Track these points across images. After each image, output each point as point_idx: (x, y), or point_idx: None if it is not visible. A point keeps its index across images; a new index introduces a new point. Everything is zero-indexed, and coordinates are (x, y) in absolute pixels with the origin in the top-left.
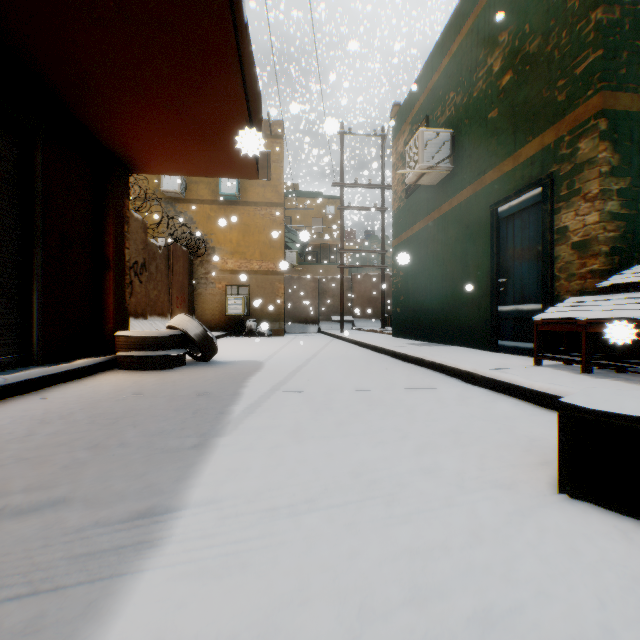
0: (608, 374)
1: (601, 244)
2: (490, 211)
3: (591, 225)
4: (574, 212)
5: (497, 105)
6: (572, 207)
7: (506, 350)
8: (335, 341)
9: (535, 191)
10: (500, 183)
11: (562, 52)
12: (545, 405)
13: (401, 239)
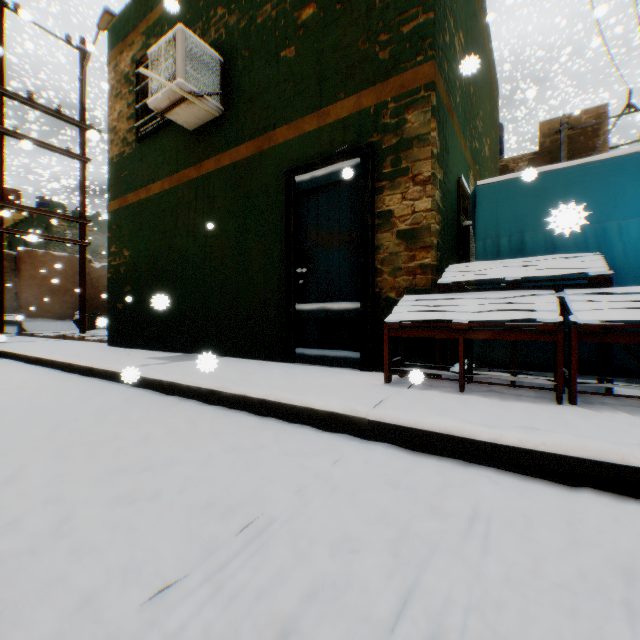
0: (475, 388)
1: (434, 236)
2: (286, 179)
3: (424, 212)
4: (403, 195)
5: (295, 43)
6: (400, 189)
7: (308, 360)
8: None
9: (351, 163)
10: (300, 145)
11: (387, 2)
12: (530, 470)
13: (127, 201)
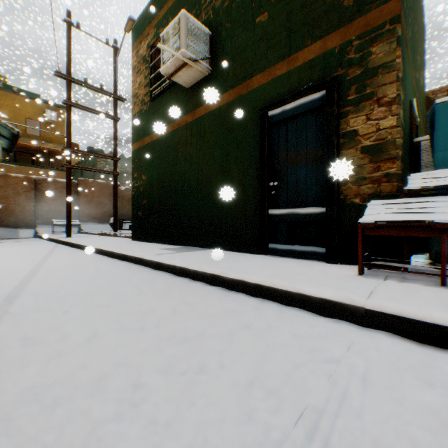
0: None
1: (399, 148)
2: (260, 114)
3: (388, 129)
4: (366, 116)
5: (268, 9)
6: (364, 111)
7: (279, 253)
8: (61, 248)
9: (317, 95)
10: (272, 87)
11: None
12: None
13: (144, 142)
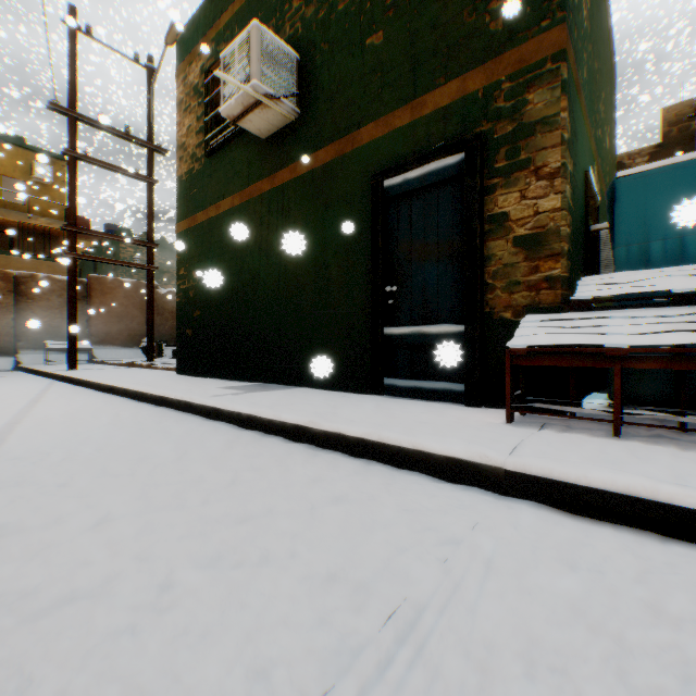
0: (631, 432)
1: (565, 241)
2: (372, 184)
3: (550, 213)
4: (521, 193)
5: (383, 27)
6: (518, 186)
7: (399, 393)
8: (59, 387)
9: (453, 159)
10: (389, 144)
11: None
12: None
13: (195, 221)
